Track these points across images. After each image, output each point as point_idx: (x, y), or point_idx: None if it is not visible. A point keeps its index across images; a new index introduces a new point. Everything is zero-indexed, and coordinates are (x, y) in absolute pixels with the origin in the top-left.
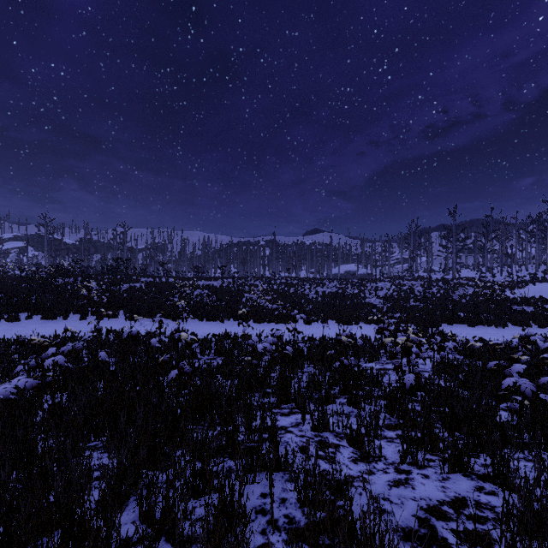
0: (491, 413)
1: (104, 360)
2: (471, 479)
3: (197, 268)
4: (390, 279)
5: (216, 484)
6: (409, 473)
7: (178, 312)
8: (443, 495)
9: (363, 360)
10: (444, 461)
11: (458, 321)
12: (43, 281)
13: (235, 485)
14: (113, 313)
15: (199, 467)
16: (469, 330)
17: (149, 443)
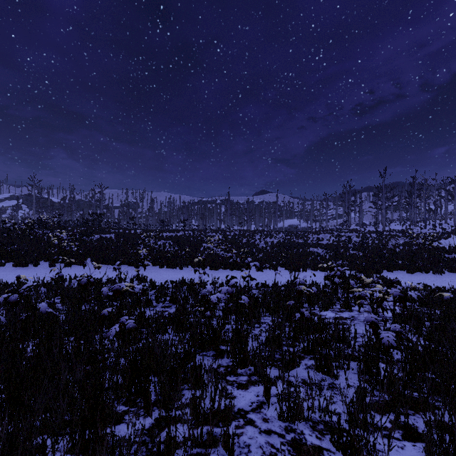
0: None
1: (43, 312)
2: None
3: (162, 222)
4: (328, 231)
5: None
6: None
7: (141, 260)
8: None
9: (317, 308)
10: None
11: (397, 268)
12: (22, 232)
13: None
14: (80, 261)
15: None
16: (409, 276)
17: None
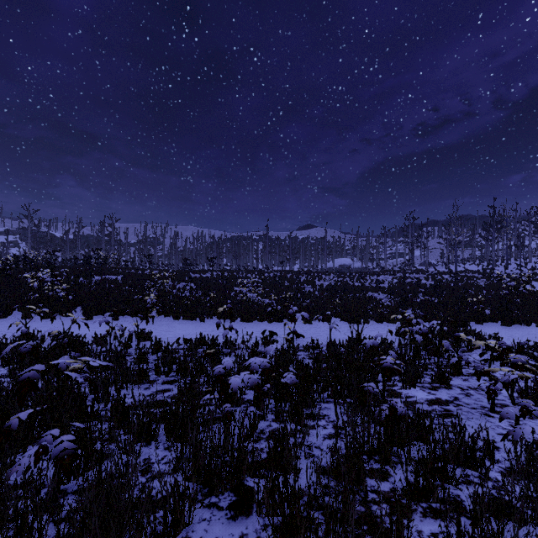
0: None
1: None
2: None
3: (185, 260)
4: (388, 272)
5: None
6: None
7: (149, 309)
8: None
9: (397, 382)
10: None
11: (488, 319)
12: None
13: None
14: (66, 310)
15: None
16: (506, 330)
17: None
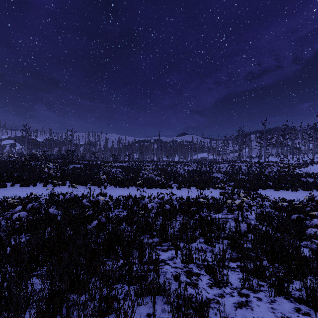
0: (299, 252)
1: (52, 213)
2: (290, 302)
3: (114, 155)
4: (227, 162)
5: (116, 305)
6: (248, 296)
7: (102, 182)
8: (273, 315)
9: (213, 212)
10: (272, 288)
11: (269, 187)
12: (22, 163)
13: (127, 313)
14: (63, 183)
15: (106, 291)
16: (275, 193)
17: (73, 275)
